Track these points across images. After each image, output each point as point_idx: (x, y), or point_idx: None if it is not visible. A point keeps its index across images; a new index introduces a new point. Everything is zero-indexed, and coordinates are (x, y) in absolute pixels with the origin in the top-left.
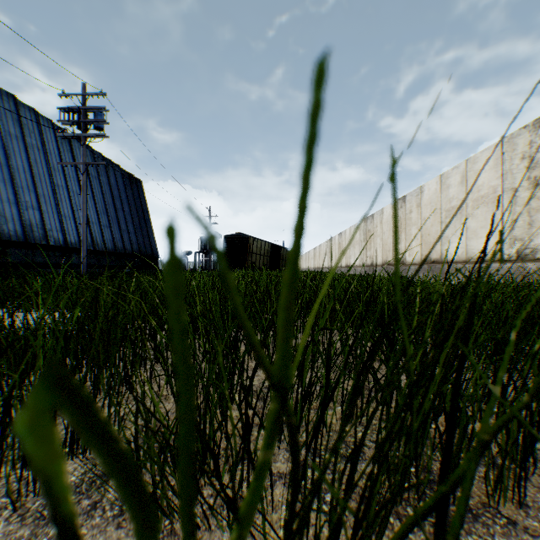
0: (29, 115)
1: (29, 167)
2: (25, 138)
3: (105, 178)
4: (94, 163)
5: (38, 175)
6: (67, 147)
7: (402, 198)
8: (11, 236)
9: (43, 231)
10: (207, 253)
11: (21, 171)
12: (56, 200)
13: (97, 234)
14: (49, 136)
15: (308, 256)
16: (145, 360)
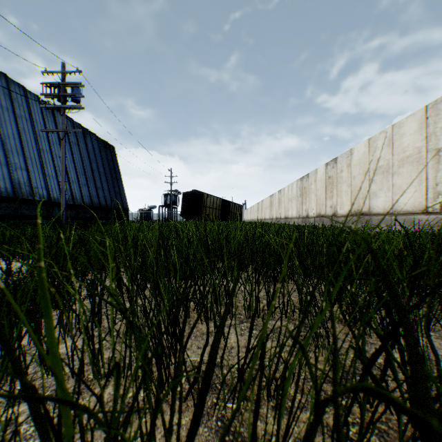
0: (18, 90)
1: (18, 134)
2: (15, 110)
3: (84, 144)
4: (71, 130)
5: (26, 141)
6: (51, 118)
7: (333, 160)
8: (2, 192)
9: (30, 188)
10: (169, 207)
11: (11, 138)
12: (41, 162)
13: (76, 191)
14: (35, 108)
15: (252, 209)
16: (65, 336)
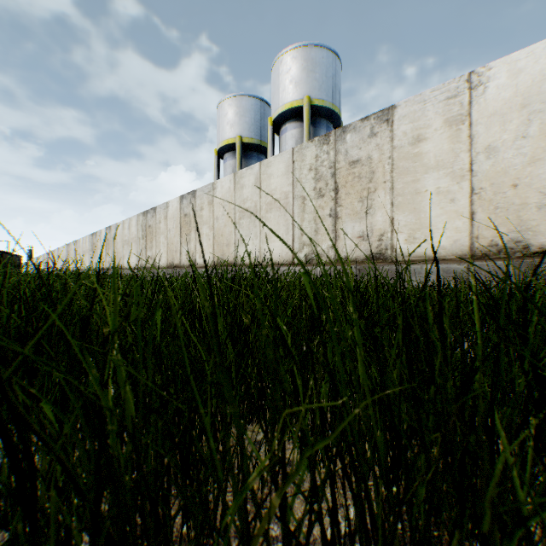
0: None
1: None
2: None
3: None
4: None
5: None
6: None
7: (77, 241)
8: None
9: None
10: None
11: None
12: None
13: None
14: None
15: (40, 260)
16: None
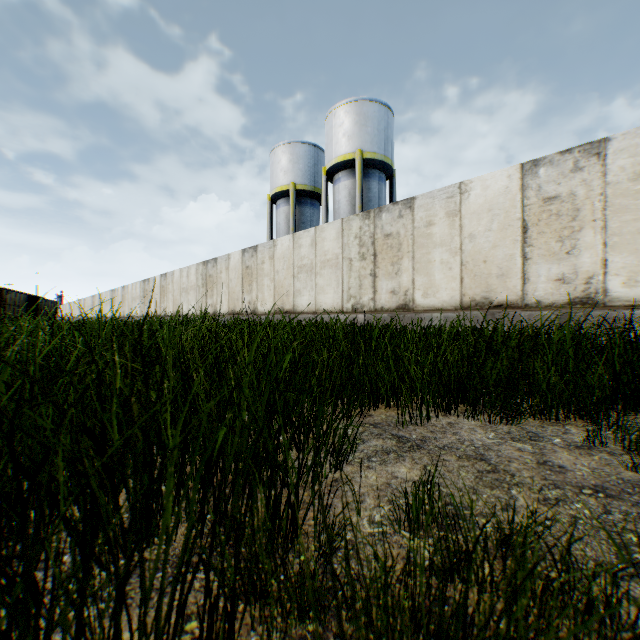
0: None
1: None
2: None
3: None
4: None
5: None
6: None
7: (124, 286)
8: None
9: None
10: None
11: None
12: None
13: None
14: None
15: (74, 306)
16: None
